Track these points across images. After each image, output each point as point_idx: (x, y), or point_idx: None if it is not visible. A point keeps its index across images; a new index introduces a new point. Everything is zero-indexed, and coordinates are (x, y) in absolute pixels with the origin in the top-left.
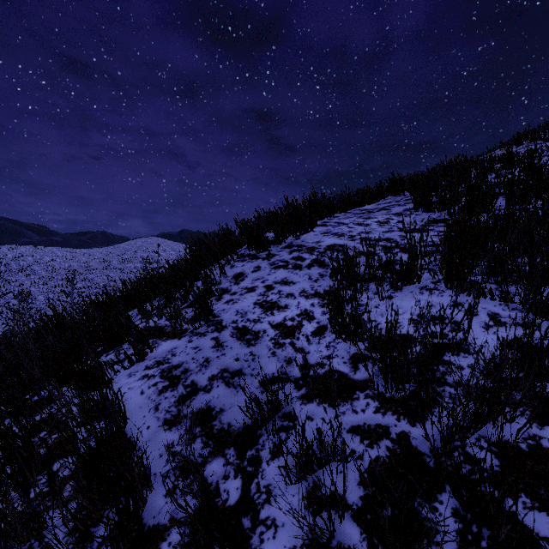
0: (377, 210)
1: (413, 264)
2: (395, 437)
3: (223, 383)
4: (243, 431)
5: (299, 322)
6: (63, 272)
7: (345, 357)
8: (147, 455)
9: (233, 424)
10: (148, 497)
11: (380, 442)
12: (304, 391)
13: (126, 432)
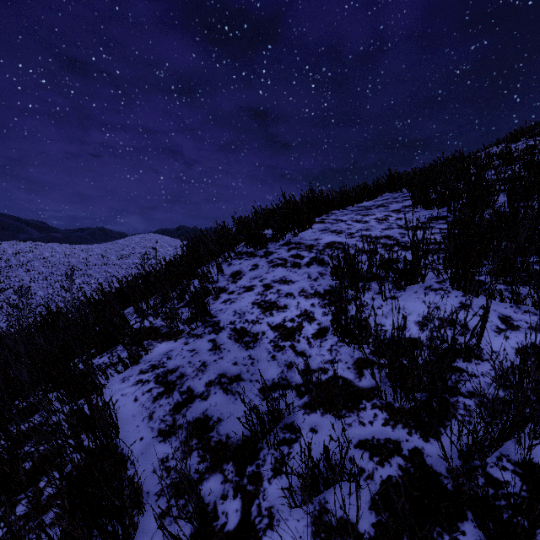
0: (375, 207)
1: (417, 263)
2: (407, 453)
3: (221, 389)
4: (242, 443)
5: (299, 323)
6: (63, 268)
7: (348, 362)
8: (139, 471)
9: (232, 435)
10: (140, 519)
11: (391, 459)
12: (307, 399)
13: (118, 444)
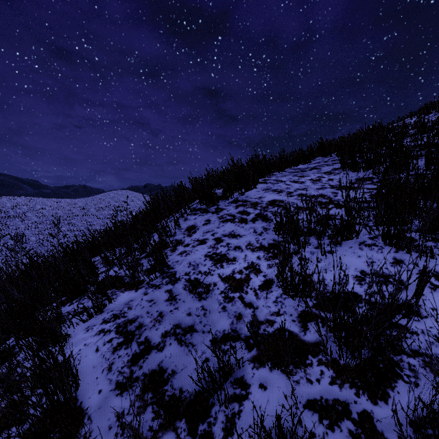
0: (309, 169)
1: (352, 221)
2: (356, 417)
3: (175, 340)
4: (194, 398)
5: (247, 275)
6: (51, 218)
7: (293, 314)
8: (95, 427)
9: (185, 389)
10: None
11: (341, 423)
12: (255, 352)
13: (77, 397)
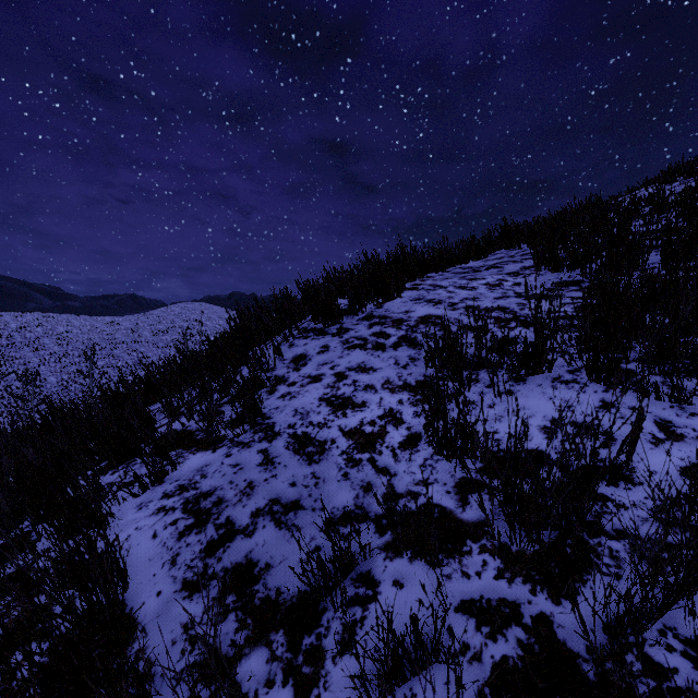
0: (485, 268)
1: (541, 346)
2: (529, 622)
3: (272, 521)
4: (298, 601)
5: (382, 427)
6: (81, 346)
7: (448, 483)
8: (153, 642)
9: (284, 589)
10: None
11: (507, 630)
12: (390, 537)
13: (126, 601)
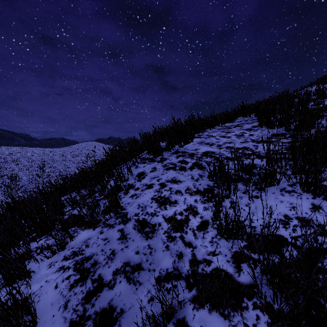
0: (233, 126)
1: (274, 171)
2: None
3: (125, 278)
4: None
5: (186, 216)
6: (38, 162)
7: (227, 254)
8: None
9: None
10: None
11: None
12: (195, 292)
13: None
